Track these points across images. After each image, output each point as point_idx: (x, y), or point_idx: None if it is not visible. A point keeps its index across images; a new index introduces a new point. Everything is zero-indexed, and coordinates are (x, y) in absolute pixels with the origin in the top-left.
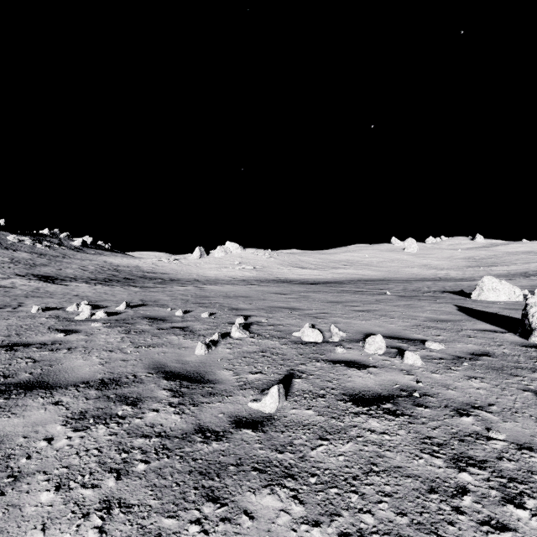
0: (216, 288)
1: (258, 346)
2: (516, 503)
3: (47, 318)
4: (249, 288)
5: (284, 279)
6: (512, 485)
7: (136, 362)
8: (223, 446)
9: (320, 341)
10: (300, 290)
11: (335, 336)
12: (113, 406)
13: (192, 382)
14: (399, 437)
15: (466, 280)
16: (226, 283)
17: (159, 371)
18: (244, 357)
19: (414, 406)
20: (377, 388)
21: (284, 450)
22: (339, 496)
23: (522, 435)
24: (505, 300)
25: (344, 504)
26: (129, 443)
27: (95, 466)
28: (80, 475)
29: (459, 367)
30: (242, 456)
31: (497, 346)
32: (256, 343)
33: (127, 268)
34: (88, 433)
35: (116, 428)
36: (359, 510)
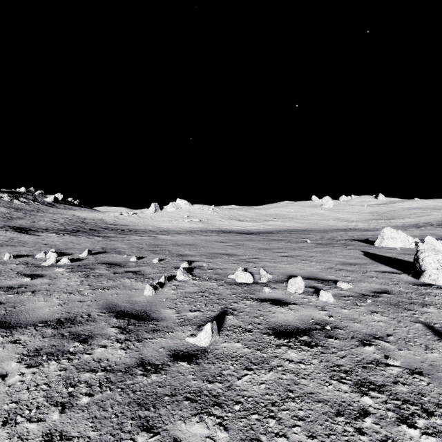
0: (167, 237)
1: (198, 287)
2: (409, 423)
3: (17, 264)
4: (195, 237)
5: (224, 230)
6: (405, 406)
7: (91, 303)
8: (161, 378)
9: (251, 283)
10: (237, 239)
11: (263, 278)
12: (66, 343)
13: (139, 320)
14: (313, 366)
15: (370, 230)
16: (176, 233)
17: (111, 310)
18: (186, 297)
19: (326, 338)
20: (296, 323)
21: (214, 380)
22: (259, 421)
23: (414, 362)
24: (401, 247)
25: (263, 429)
26: (77, 377)
27: (42, 401)
28: (28, 409)
29: (364, 303)
30: (176, 386)
31: (394, 285)
32: (197, 285)
33: (92, 221)
34: (40, 369)
35: (66, 363)
36: (276, 434)
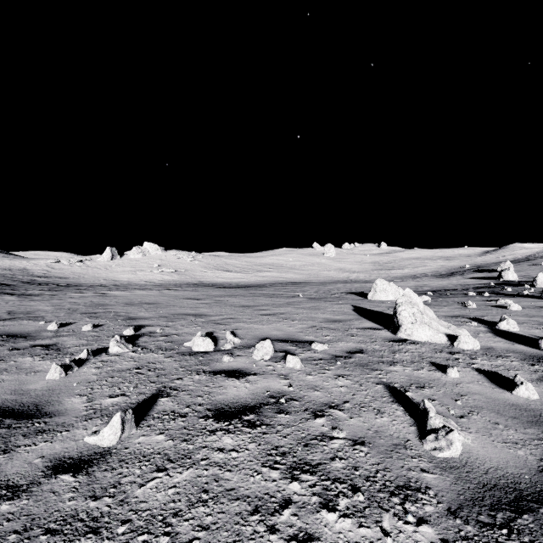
0: (122, 294)
1: (136, 361)
2: (330, 507)
3: None
4: (162, 293)
5: (206, 283)
6: (334, 486)
7: None
8: (17, 506)
9: (211, 351)
10: (218, 295)
11: (228, 344)
12: None
13: (20, 418)
14: (247, 452)
15: (370, 282)
16: (138, 288)
17: None
18: (111, 377)
19: (276, 413)
20: (247, 398)
21: (104, 494)
22: None
23: (360, 430)
24: (392, 300)
25: None
26: None
27: None
28: None
29: (333, 366)
30: (38, 515)
31: (371, 342)
32: (135, 358)
33: (8, 272)
34: None
35: None
36: None
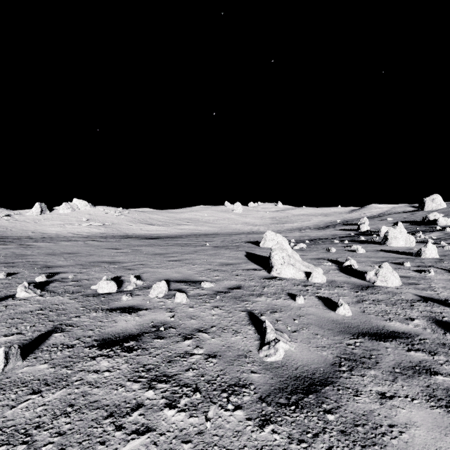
0: (46, 245)
1: (40, 304)
2: (172, 405)
3: None
4: (86, 244)
5: (130, 235)
6: (180, 390)
7: None
8: None
9: (114, 292)
10: (137, 245)
11: (130, 286)
12: None
13: None
14: (118, 371)
15: None
16: (64, 239)
17: None
18: (11, 319)
19: (154, 339)
20: (133, 329)
21: None
22: None
23: (216, 347)
24: None
25: None
26: None
27: None
28: None
29: (213, 299)
30: None
31: (249, 280)
32: (41, 301)
33: None
34: None
35: None
36: None
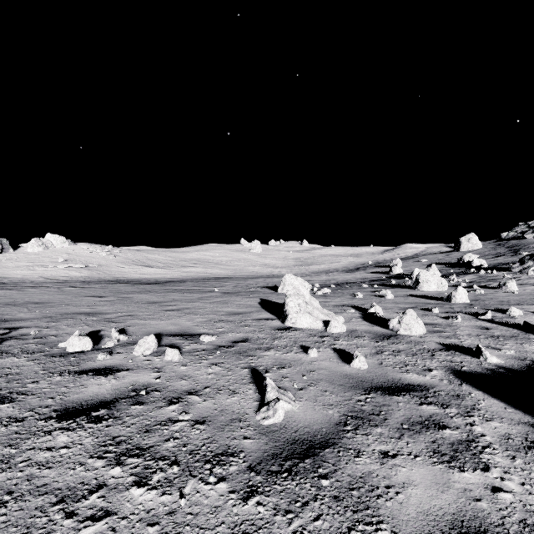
0: (6, 293)
1: None
2: (142, 483)
3: None
4: (61, 291)
5: (121, 279)
6: (155, 464)
7: None
8: None
9: (89, 350)
10: (128, 291)
11: (110, 342)
12: None
13: None
14: (79, 447)
15: None
16: (31, 286)
17: None
18: None
19: (131, 406)
20: (106, 395)
21: None
22: None
23: (207, 411)
24: None
25: None
26: None
27: None
28: None
29: (212, 356)
30: None
31: (259, 332)
32: None
33: None
34: None
35: None
36: None
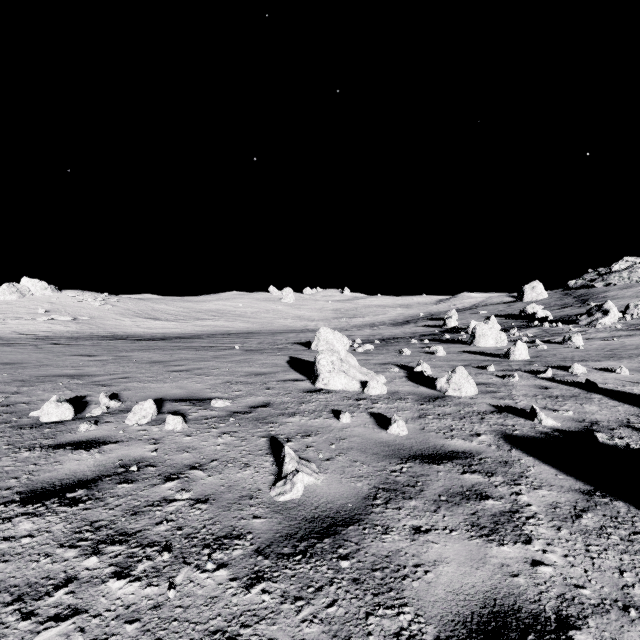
0: None
1: None
2: (123, 574)
3: None
4: (40, 349)
5: (119, 335)
6: (142, 552)
7: None
8: None
9: (69, 419)
10: (126, 349)
11: (97, 409)
12: None
13: None
14: (47, 535)
15: None
16: (1, 343)
17: None
18: None
19: (117, 484)
20: (87, 472)
21: None
22: None
23: (212, 488)
24: None
25: None
26: None
27: None
28: None
29: (224, 423)
30: None
31: (284, 395)
32: None
33: None
34: None
35: None
36: None
